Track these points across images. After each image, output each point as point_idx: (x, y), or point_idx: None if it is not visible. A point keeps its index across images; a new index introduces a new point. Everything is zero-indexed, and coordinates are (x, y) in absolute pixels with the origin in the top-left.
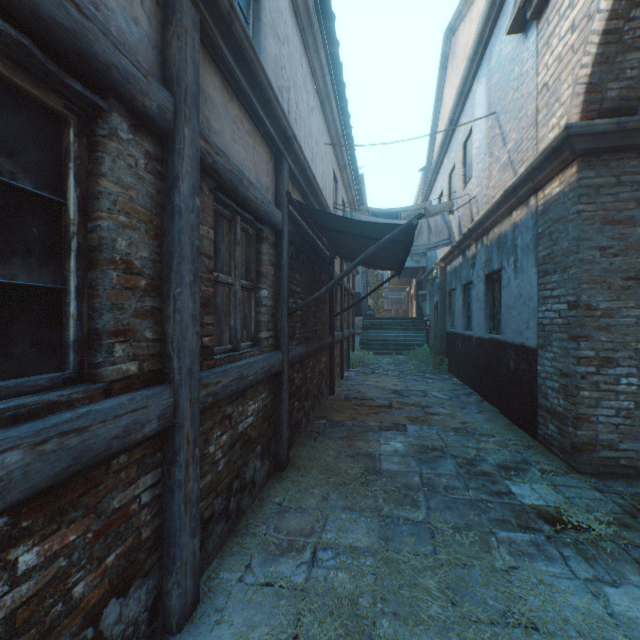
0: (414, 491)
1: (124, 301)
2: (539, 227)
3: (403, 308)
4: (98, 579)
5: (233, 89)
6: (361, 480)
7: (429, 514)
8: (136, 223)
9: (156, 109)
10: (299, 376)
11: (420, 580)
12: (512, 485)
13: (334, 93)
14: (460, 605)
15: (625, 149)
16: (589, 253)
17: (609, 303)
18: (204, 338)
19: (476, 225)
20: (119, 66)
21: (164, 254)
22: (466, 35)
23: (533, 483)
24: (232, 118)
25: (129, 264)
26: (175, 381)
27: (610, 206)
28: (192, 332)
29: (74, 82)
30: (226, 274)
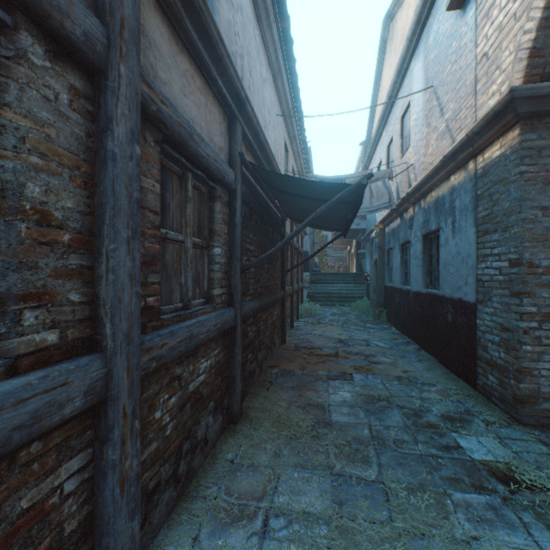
0: (364, 445)
1: (37, 258)
2: (478, 189)
3: (344, 265)
4: None
5: (183, 41)
6: (312, 433)
7: (381, 472)
8: (56, 167)
9: (81, 35)
10: (252, 329)
11: None
12: (459, 438)
13: (285, 67)
14: None
15: None
16: (531, 212)
17: None
18: (148, 298)
19: (414, 189)
20: None
21: (96, 205)
22: (404, 19)
23: (479, 436)
24: (182, 71)
25: (45, 215)
26: (108, 349)
27: None
28: (130, 293)
29: None
30: (176, 231)
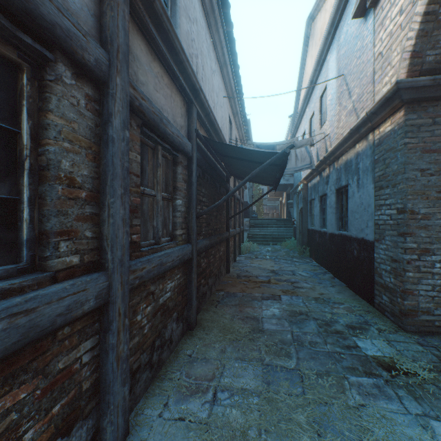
0: (287, 345)
1: (68, 208)
2: (375, 155)
3: (277, 212)
4: (45, 425)
5: (155, 52)
6: (249, 337)
7: (299, 363)
8: (78, 149)
9: (93, 61)
10: (204, 261)
11: (293, 415)
12: (358, 341)
13: (229, 61)
14: (324, 436)
15: (439, 98)
16: (413, 173)
17: (427, 209)
18: (133, 235)
19: (329, 154)
20: (62, 25)
21: (101, 173)
22: (322, 21)
23: (373, 339)
24: (155, 74)
25: (72, 180)
26: (109, 269)
27: (428, 139)
28: (123, 231)
29: (24, 36)
30: (150, 188)
